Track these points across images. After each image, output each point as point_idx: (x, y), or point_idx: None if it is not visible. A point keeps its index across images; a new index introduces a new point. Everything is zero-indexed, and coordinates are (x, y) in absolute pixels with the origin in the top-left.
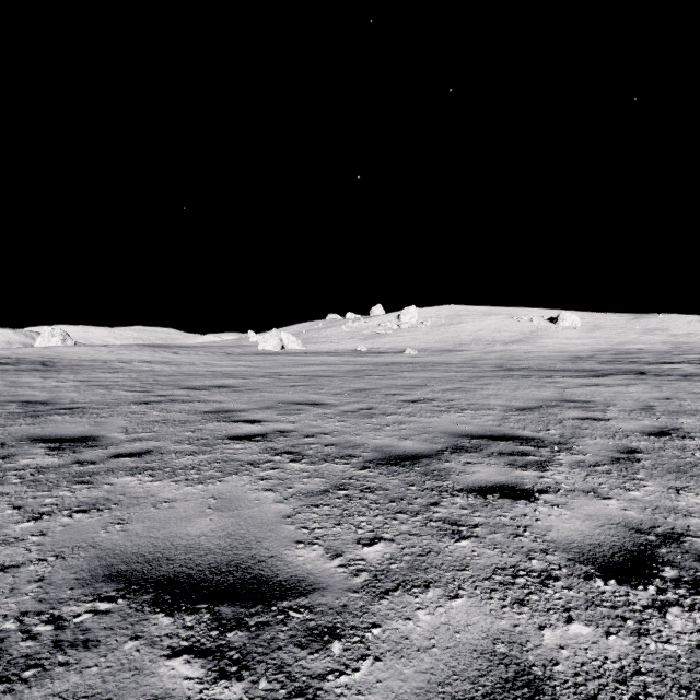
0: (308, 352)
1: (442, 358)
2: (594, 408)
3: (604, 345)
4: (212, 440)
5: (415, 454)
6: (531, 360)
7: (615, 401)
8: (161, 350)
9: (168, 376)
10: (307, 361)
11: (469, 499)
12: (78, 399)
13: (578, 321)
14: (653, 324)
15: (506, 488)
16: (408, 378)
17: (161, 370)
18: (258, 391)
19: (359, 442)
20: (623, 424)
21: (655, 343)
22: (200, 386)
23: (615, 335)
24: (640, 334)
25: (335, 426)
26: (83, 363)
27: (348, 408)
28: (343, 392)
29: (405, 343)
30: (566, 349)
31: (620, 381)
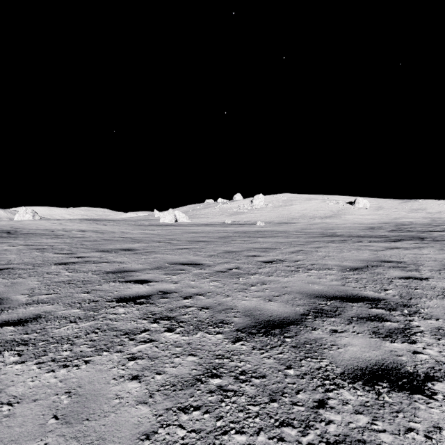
0: (193, 224)
1: (281, 228)
2: (409, 268)
3: (386, 219)
4: (101, 302)
5: (281, 319)
6: (341, 229)
7: (420, 262)
8: (94, 223)
9: (92, 241)
10: (192, 230)
11: (358, 393)
12: (13, 261)
13: (367, 203)
14: (416, 206)
15: (390, 371)
16: (262, 243)
17: (89, 236)
18: (153, 253)
19: (230, 304)
20: (443, 284)
21: (419, 218)
22: (112, 249)
23: (392, 213)
24: (408, 212)
25: (209, 286)
26: (37, 232)
27: (219, 268)
28: (216, 253)
29: (256, 218)
30: (361, 222)
31: (412, 244)
